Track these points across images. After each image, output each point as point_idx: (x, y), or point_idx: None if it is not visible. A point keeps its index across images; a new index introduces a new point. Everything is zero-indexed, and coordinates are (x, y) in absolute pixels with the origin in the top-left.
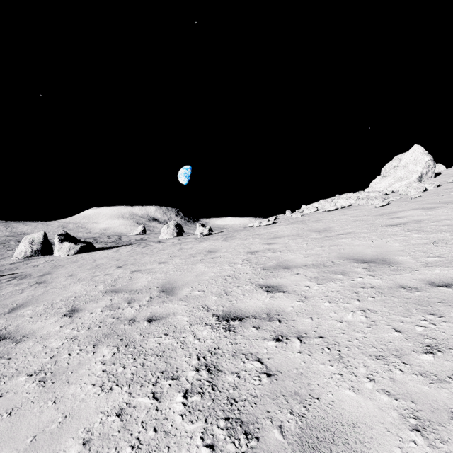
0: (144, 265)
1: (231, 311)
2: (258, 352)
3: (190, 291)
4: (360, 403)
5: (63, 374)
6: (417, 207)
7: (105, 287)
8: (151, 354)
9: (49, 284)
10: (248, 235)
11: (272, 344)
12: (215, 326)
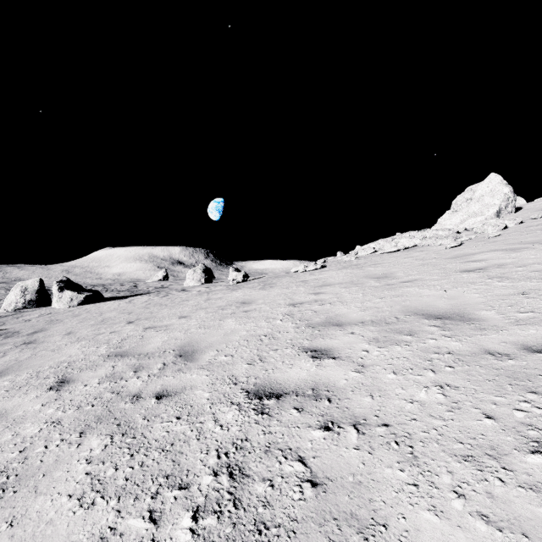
0: (161, 320)
1: (266, 385)
2: (300, 447)
3: (214, 356)
4: (447, 534)
5: (31, 477)
6: (497, 248)
7: (109, 349)
8: (154, 448)
9: (39, 344)
10: (290, 282)
11: (319, 434)
12: (244, 406)
